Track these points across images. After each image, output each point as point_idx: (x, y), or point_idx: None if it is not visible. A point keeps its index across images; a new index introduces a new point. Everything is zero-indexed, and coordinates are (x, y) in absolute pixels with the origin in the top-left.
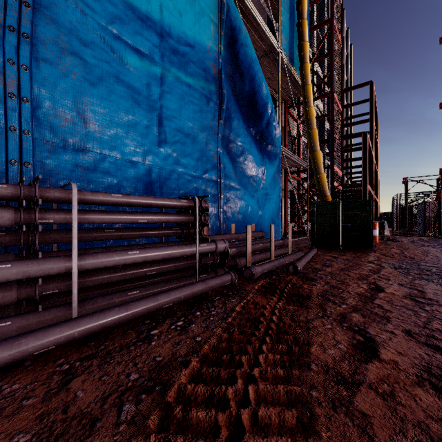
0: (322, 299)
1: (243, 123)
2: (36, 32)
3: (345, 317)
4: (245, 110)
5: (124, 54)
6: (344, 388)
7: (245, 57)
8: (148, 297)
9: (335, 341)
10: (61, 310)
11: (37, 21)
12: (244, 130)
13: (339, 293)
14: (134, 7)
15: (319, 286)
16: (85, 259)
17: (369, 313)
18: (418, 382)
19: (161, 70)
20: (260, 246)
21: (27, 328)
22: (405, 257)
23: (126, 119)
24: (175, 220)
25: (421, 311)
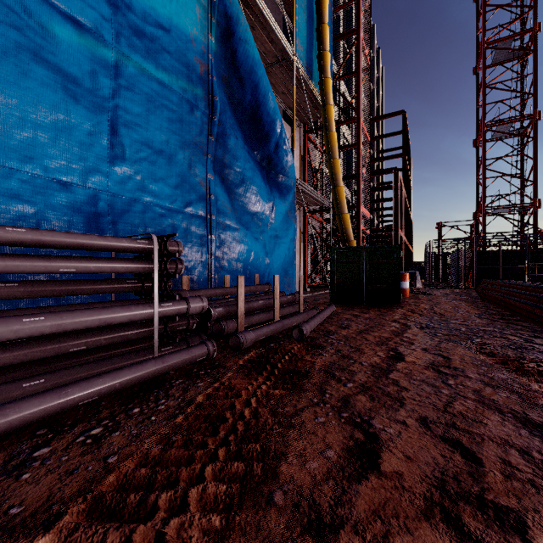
0: (324, 375)
1: (244, 143)
2: None
3: (348, 402)
4: (247, 127)
5: (49, 21)
6: (316, 538)
7: (245, 57)
8: (50, 390)
9: (324, 445)
10: None
11: None
12: (245, 153)
13: (349, 365)
14: None
15: (326, 356)
16: None
17: (379, 394)
18: (426, 510)
19: (115, 54)
20: (260, 304)
21: None
22: (435, 313)
23: (53, 118)
24: (127, 269)
25: (443, 387)
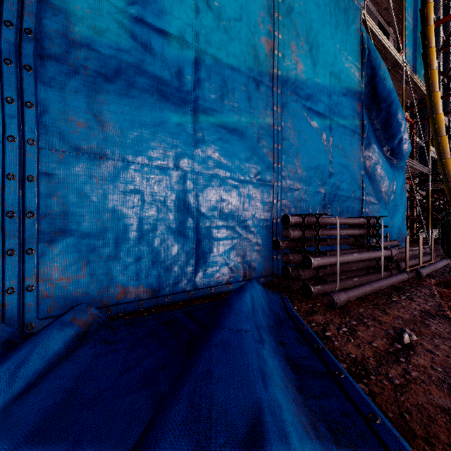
0: None
1: (378, 145)
2: (282, 123)
3: None
4: (378, 133)
5: (313, 119)
6: None
7: (383, 89)
8: (375, 281)
9: None
10: (333, 284)
11: (282, 116)
12: (380, 152)
13: None
14: (317, 84)
15: None
16: (340, 257)
17: None
18: None
19: (330, 121)
20: (410, 254)
21: (324, 290)
22: None
23: (314, 163)
24: (357, 233)
25: None
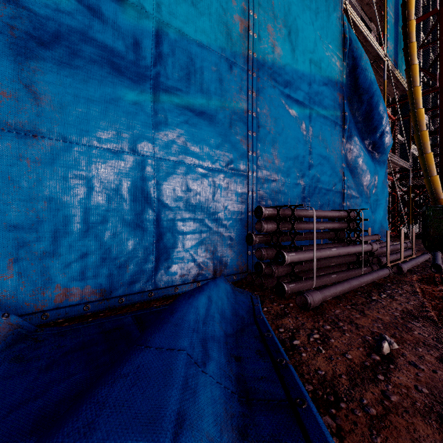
0: None
1: (359, 138)
2: (258, 109)
3: None
4: (360, 126)
5: (292, 107)
6: None
7: (365, 80)
8: (354, 278)
9: None
10: (309, 281)
11: (258, 102)
12: (361, 144)
13: None
14: (296, 71)
15: None
16: (317, 252)
17: None
18: None
19: (309, 111)
20: (391, 248)
21: (299, 289)
22: None
23: (293, 153)
24: (337, 227)
25: None
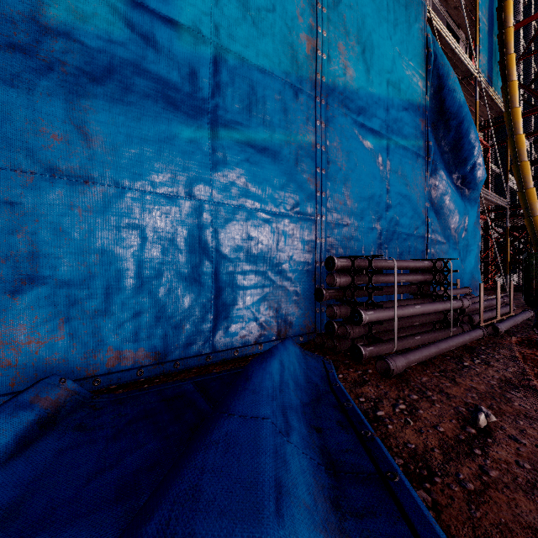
0: None
1: (446, 171)
2: (327, 142)
3: None
4: (447, 157)
5: (367, 138)
6: None
7: (452, 103)
8: (442, 340)
9: None
10: (389, 344)
11: (328, 134)
12: (448, 179)
13: None
14: (372, 95)
15: None
16: (398, 310)
17: None
18: None
19: (387, 141)
20: (485, 305)
21: (378, 352)
22: None
23: (368, 192)
24: (421, 280)
25: None
